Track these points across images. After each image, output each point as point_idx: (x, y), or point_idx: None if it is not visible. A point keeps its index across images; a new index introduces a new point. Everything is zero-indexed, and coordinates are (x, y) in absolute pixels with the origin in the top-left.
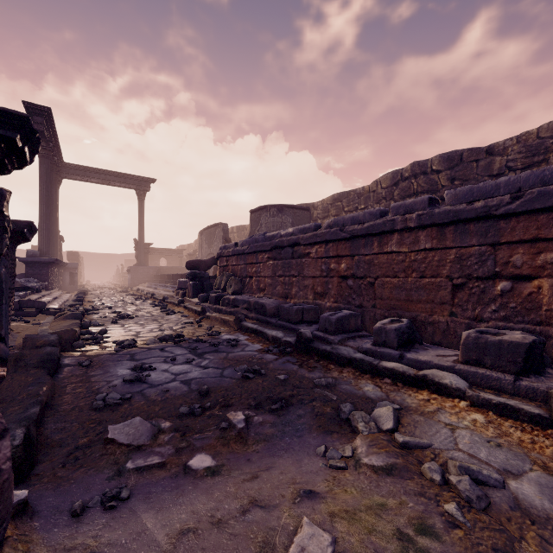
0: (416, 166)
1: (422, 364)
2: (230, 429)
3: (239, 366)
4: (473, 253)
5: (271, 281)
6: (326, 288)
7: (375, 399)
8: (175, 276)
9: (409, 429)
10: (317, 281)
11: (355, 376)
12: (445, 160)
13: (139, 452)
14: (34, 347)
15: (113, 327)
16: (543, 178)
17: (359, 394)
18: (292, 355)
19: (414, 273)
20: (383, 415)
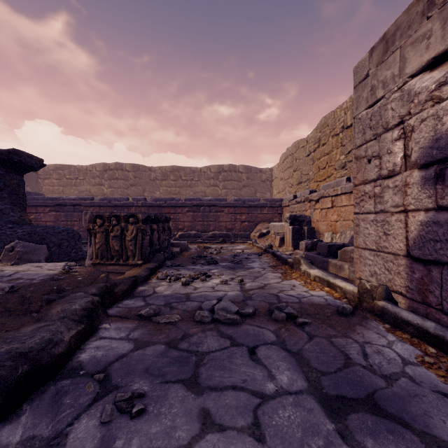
0: (117, 165)
1: None
2: None
3: None
4: None
5: (54, 224)
6: None
7: None
8: None
9: None
10: None
11: None
12: (132, 167)
13: None
14: None
15: None
16: (170, 199)
17: None
18: None
19: None
20: None
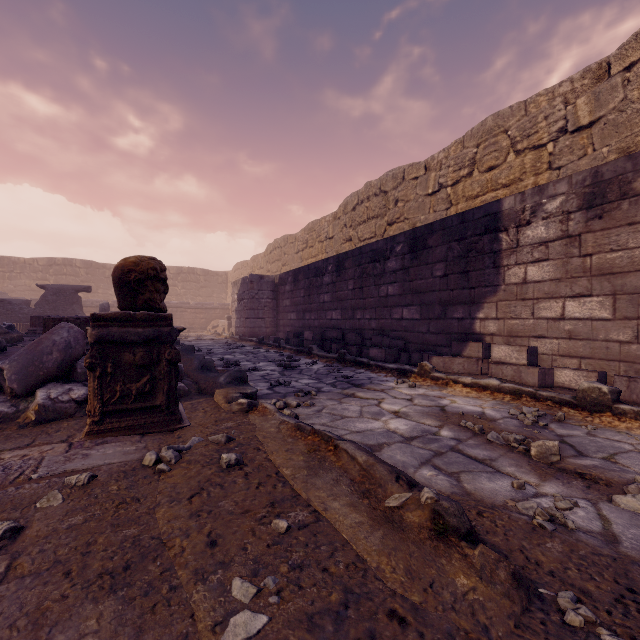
0: (66, 260)
1: None
2: None
3: None
4: None
5: None
6: None
7: None
8: None
9: None
10: None
11: None
12: (84, 263)
13: None
14: None
15: None
16: None
17: None
18: None
19: None
20: None
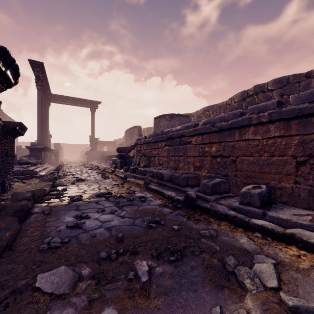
0: (257, 87)
1: (283, 221)
2: (135, 279)
3: (146, 217)
4: (313, 138)
5: (167, 159)
6: (202, 163)
7: (251, 252)
8: (111, 156)
9: (291, 287)
10: (196, 159)
11: (231, 229)
12: (277, 82)
13: (58, 301)
14: (16, 201)
15: (71, 187)
16: None
17: (237, 246)
18: (182, 209)
19: (265, 153)
20: (264, 271)
